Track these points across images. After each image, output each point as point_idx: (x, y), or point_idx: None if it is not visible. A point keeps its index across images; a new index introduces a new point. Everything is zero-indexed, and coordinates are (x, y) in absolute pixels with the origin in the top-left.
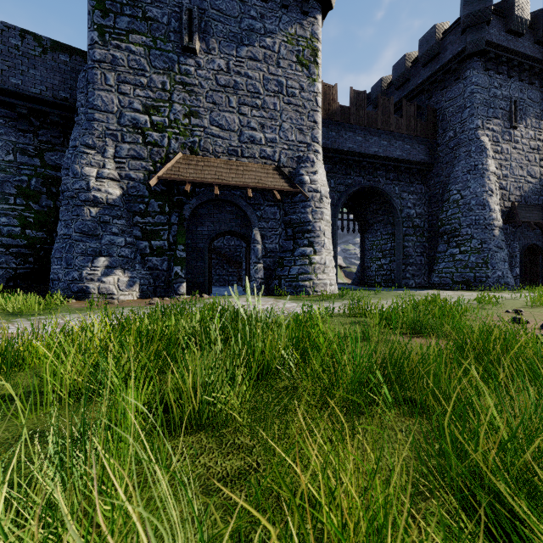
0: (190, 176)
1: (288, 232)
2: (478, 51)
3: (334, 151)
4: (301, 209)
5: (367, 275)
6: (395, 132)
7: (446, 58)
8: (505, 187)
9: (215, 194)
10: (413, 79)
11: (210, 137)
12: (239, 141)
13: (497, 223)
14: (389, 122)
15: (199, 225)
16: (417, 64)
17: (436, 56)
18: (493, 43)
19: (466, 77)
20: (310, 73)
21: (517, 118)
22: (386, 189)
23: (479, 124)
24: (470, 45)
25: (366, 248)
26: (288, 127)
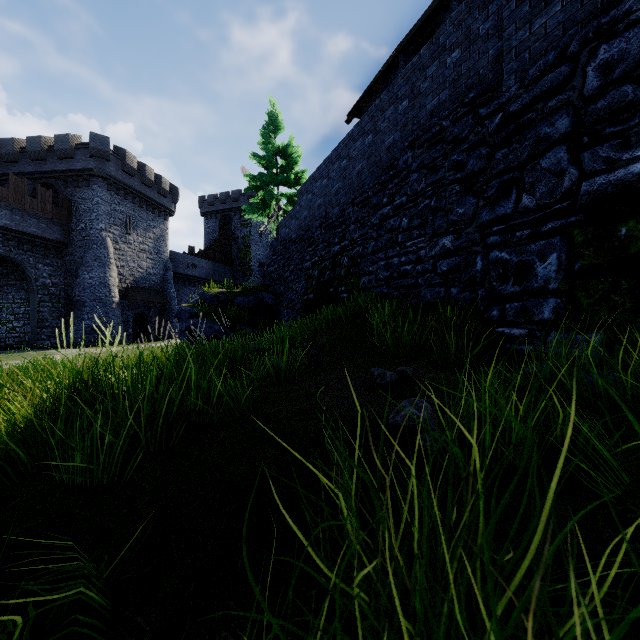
0: None
1: None
2: (102, 176)
3: None
4: None
5: None
6: (30, 210)
7: (79, 166)
8: (123, 273)
9: None
10: (50, 162)
11: None
12: None
13: (115, 300)
14: (23, 201)
15: None
16: (54, 153)
17: (71, 158)
18: (113, 175)
19: (94, 189)
20: None
21: (131, 228)
22: (20, 259)
23: (104, 227)
24: (96, 169)
25: None
26: None
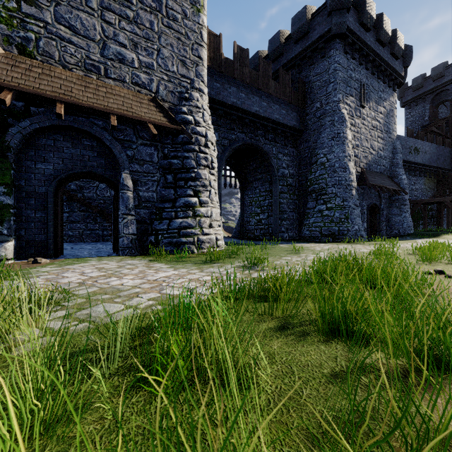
0: (13, 80)
1: (168, 178)
2: (340, 33)
3: (219, 103)
4: (184, 152)
5: (247, 229)
6: (273, 96)
7: (315, 37)
8: (357, 155)
9: (56, 113)
10: (286, 54)
11: (56, 38)
12: (102, 55)
13: (354, 184)
14: (269, 85)
15: (40, 160)
16: (290, 41)
17: (306, 34)
18: (351, 30)
19: (330, 56)
20: (194, 0)
21: (365, 99)
22: (265, 149)
23: (341, 98)
24: (335, 27)
25: (246, 204)
26: (168, 55)
